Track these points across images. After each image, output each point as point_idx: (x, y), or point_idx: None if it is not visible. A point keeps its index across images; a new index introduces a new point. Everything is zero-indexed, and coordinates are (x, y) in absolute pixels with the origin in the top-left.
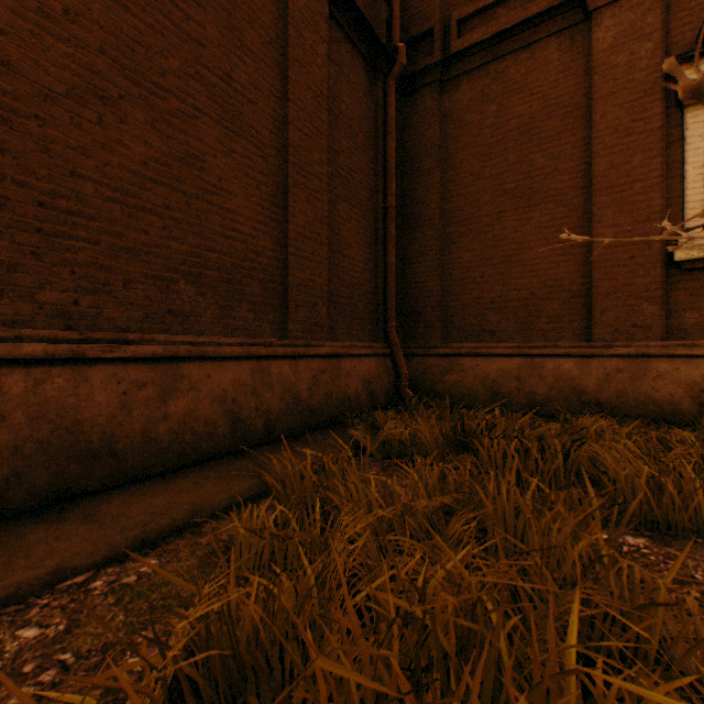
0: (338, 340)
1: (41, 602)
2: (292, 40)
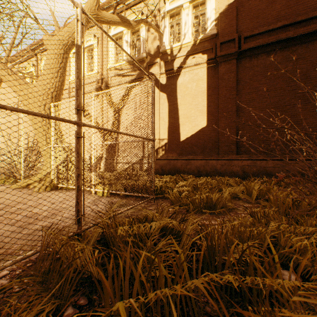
0: None
1: None
2: None
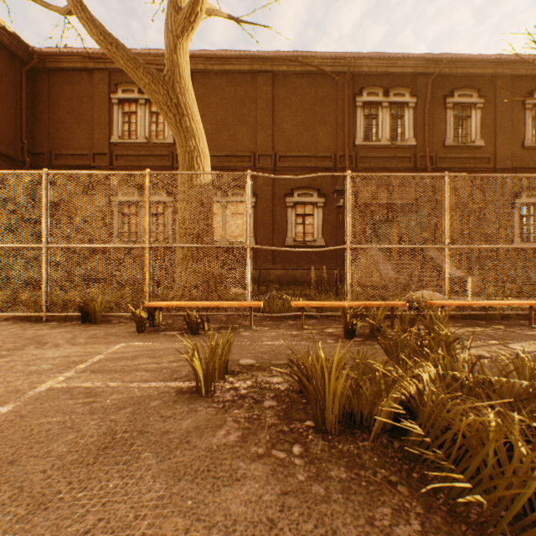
0: None
1: None
2: None
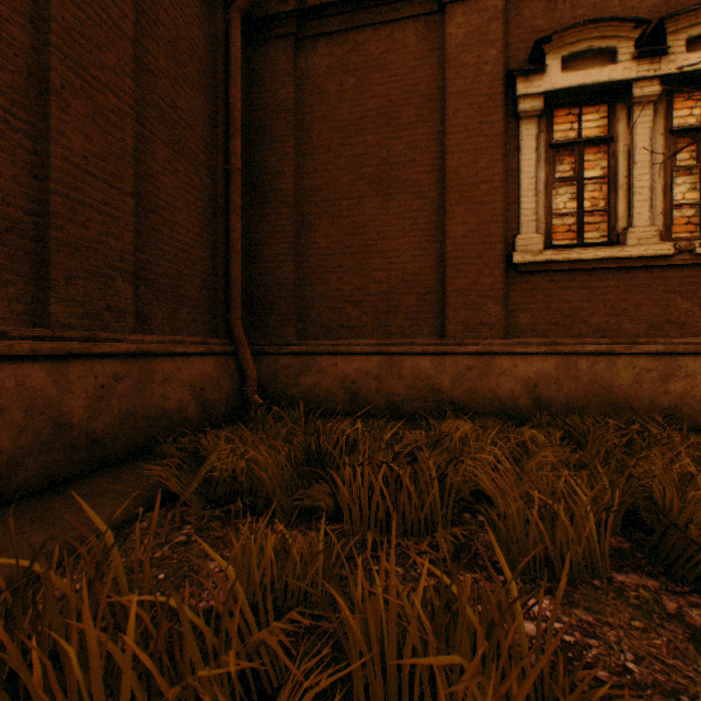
0: (154, 333)
1: None
2: None
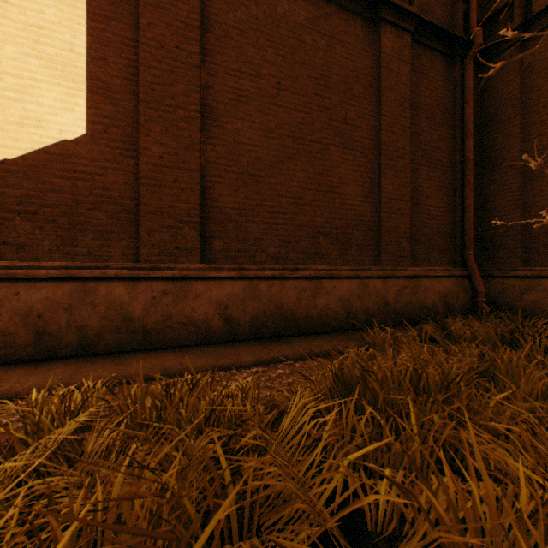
0: (418, 266)
1: (280, 365)
2: (383, 76)
